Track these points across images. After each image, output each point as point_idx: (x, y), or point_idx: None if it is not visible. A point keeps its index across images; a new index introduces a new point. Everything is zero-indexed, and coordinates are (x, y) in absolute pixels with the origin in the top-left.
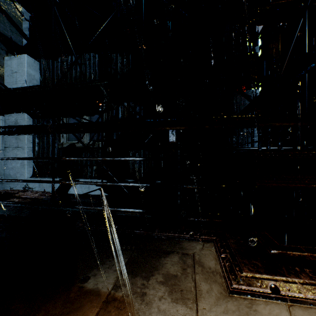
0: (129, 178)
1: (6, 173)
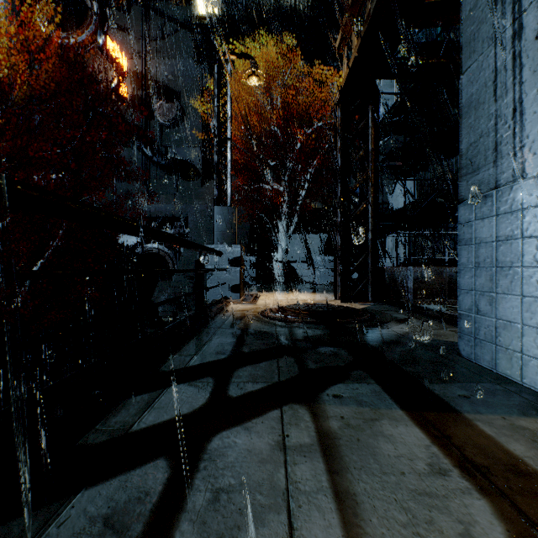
0: None
1: None
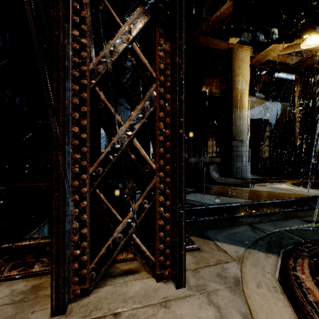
0: None
1: None
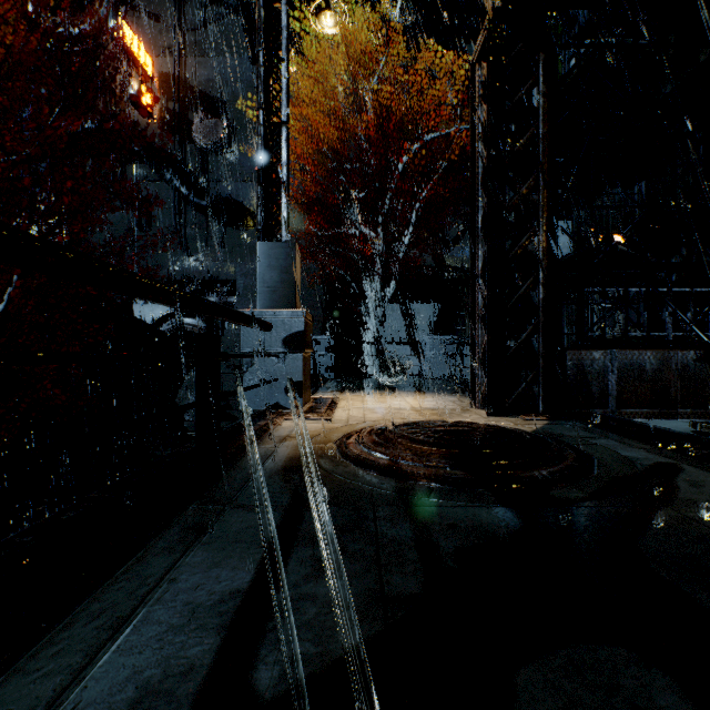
0: None
1: None
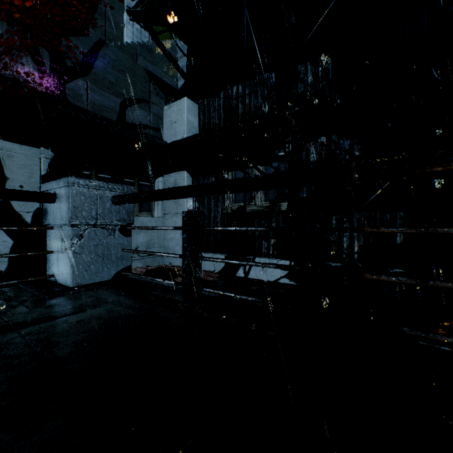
0: (330, 260)
1: (165, 244)
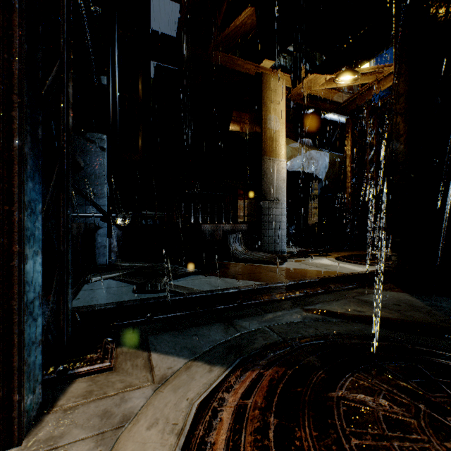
0: None
1: None
